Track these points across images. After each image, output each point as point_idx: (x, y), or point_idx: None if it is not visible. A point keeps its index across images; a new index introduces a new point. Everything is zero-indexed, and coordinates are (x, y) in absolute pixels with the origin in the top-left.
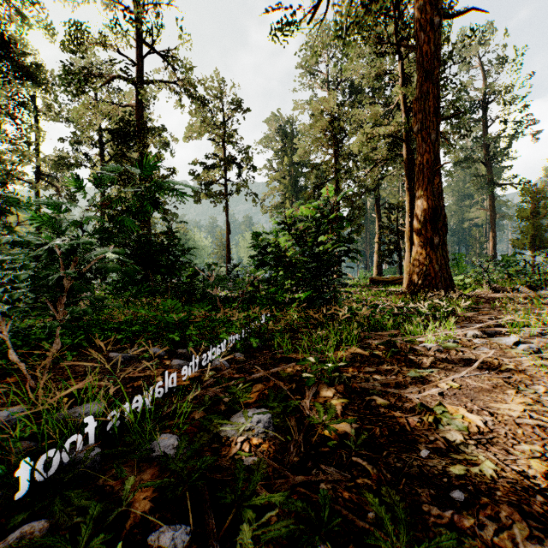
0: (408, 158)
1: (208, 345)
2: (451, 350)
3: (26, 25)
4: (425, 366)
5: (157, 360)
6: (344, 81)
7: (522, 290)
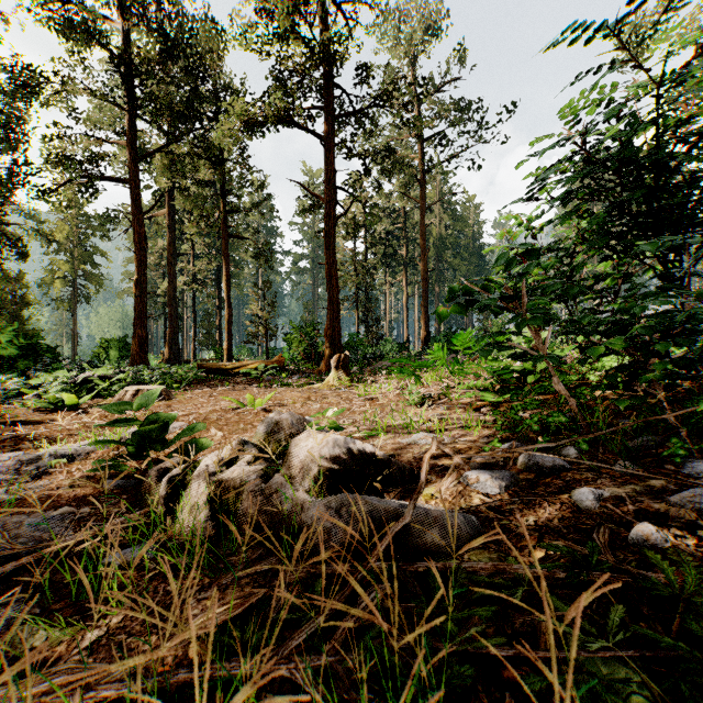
0: (193, 297)
1: None
2: None
3: None
4: None
5: None
6: None
7: None
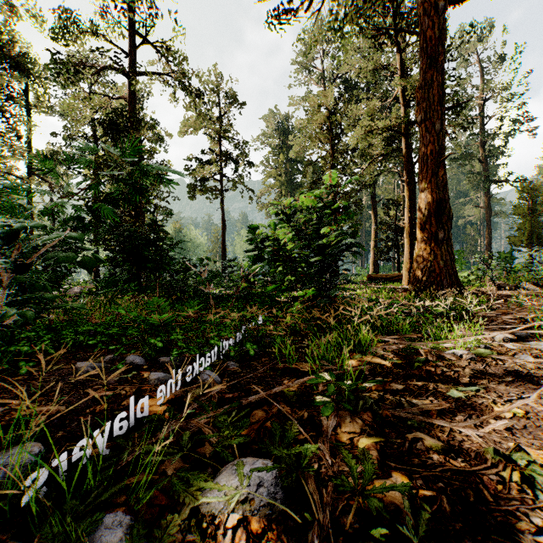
0: (408, 152)
1: (195, 353)
2: (486, 358)
3: (15, 15)
4: (465, 380)
5: (134, 372)
6: (340, 77)
7: (529, 287)
